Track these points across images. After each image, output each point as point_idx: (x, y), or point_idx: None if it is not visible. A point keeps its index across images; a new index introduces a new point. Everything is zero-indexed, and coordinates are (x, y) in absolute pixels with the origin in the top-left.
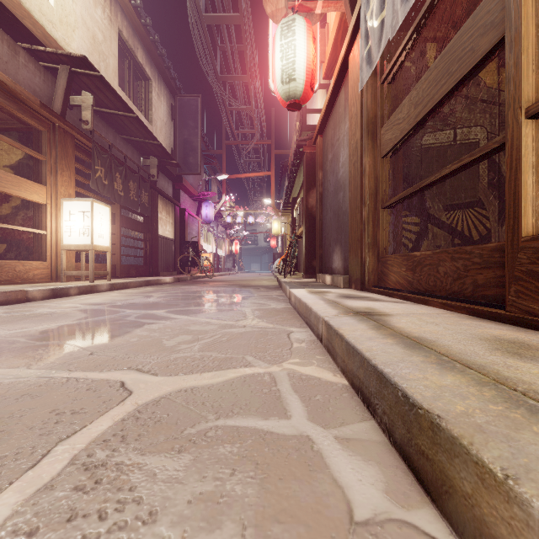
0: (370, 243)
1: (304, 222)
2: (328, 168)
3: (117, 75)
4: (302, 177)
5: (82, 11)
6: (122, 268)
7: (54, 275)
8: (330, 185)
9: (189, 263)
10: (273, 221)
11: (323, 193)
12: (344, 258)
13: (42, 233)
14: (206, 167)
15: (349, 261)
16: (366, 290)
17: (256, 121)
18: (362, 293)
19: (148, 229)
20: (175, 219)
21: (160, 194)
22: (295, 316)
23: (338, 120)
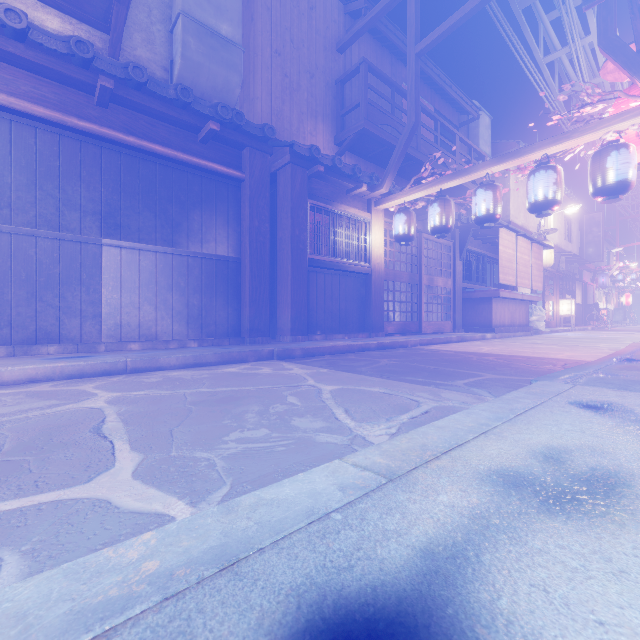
0: None
1: None
2: None
3: (563, 235)
4: None
5: (557, 223)
6: (565, 322)
7: (555, 325)
8: None
9: (594, 318)
10: None
11: None
12: None
13: (552, 311)
14: None
15: None
16: None
17: None
18: None
19: None
20: (582, 291)
21: (576, 280)
22: None
23: None
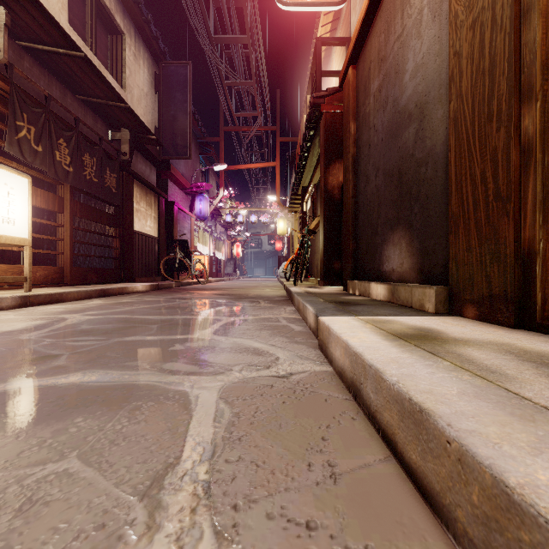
0: (548, 201)
1: (321, 210)
2: (371, 105)
3: (66, 9)
4: (316, 156)
5: None
6: (74, 272)
7: None
8: (376, 132)
9: (176, 266)
10: (278, 219)
11: (359, 154)
12: (423, 251)
13: None
14: (202, 157)
15: (448, 254)
16: (545, 331)
17: (259, 102)
18: None
19: (118, 222)
20: (159, 213)
21: (136, 179)
22: (384, 472)
23: (399, 1)
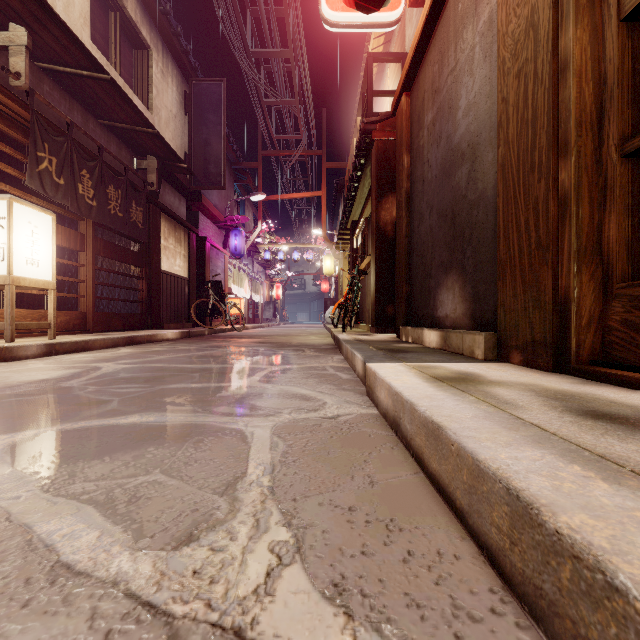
0: (582, 251)
1: (373, 248)
2: (425, 139)
3: (89, 24)
4: (368, 186)
5: None
6: (97, 317)
7: None
8: (430, 168)
9: (209, 310)
10: (324, 257)
11: (412, 189)
12: (475, 297)
13: None
14: (237, 186)
15: (497, 300)
16: (577, 374)
17: (302, 122)
18: (589, 386)
19: (145, 261)
20: (190, 250)
21: (164, 212)
22: (413, 480)
23: (452, 33)
